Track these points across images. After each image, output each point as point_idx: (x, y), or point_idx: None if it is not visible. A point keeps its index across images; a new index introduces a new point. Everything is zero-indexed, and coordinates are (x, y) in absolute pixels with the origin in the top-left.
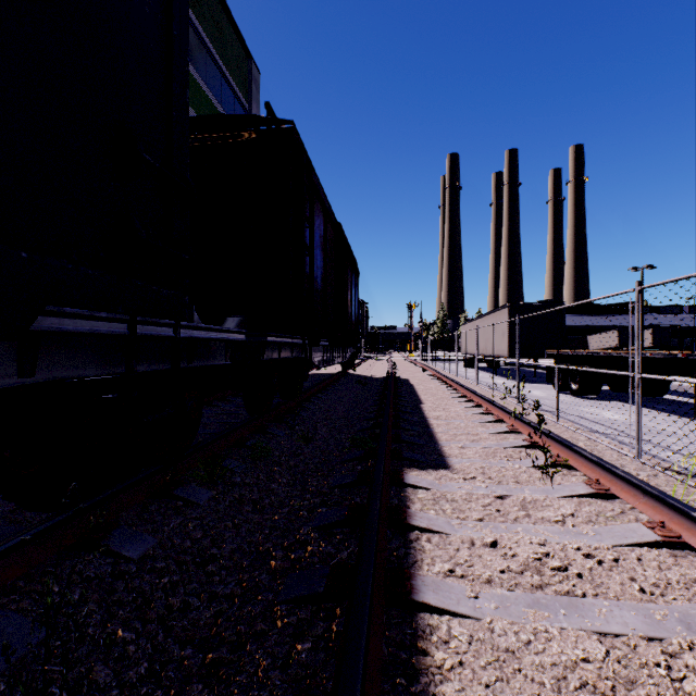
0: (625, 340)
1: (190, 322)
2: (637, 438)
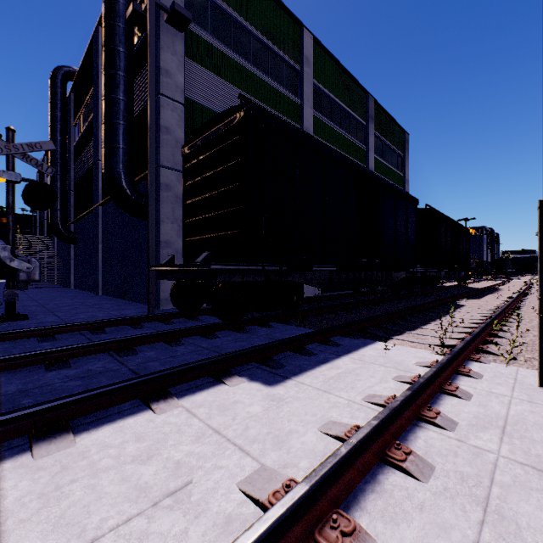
0: None
1: None
2: None
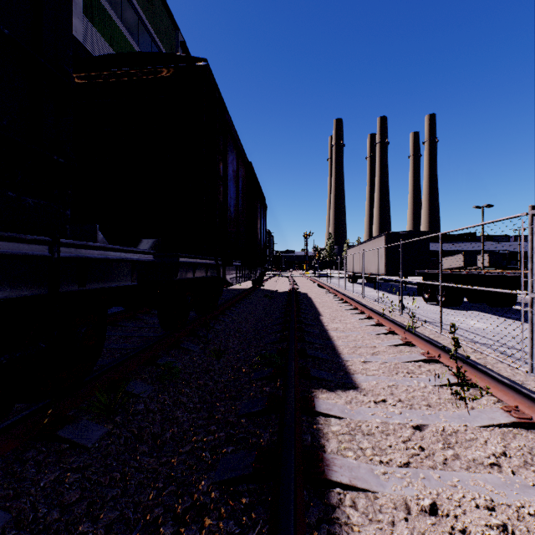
0: (469, 262)
1: (93, 242)
2: (531, 354)
